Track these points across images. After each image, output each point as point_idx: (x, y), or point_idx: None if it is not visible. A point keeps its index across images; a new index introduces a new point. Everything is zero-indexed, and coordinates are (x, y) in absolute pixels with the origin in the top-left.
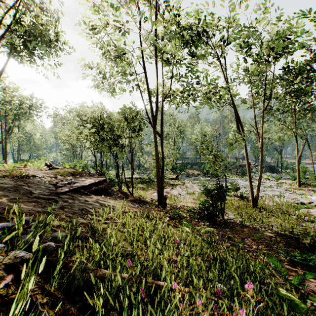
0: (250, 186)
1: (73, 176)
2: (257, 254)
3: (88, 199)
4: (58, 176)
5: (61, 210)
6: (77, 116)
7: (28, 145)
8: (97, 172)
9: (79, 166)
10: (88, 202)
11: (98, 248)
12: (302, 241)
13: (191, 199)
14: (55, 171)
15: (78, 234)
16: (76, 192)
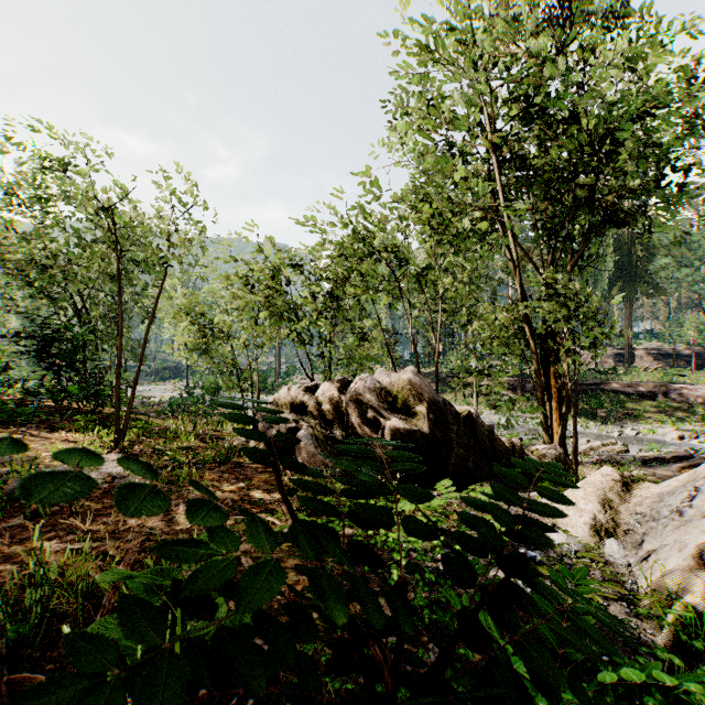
0: None
1: None
2: None
3: None
4: None
5: None
6: None
7: None
8: None
9: None
10: None
11: None
12: None
13: None
14: None
15: None
16: None
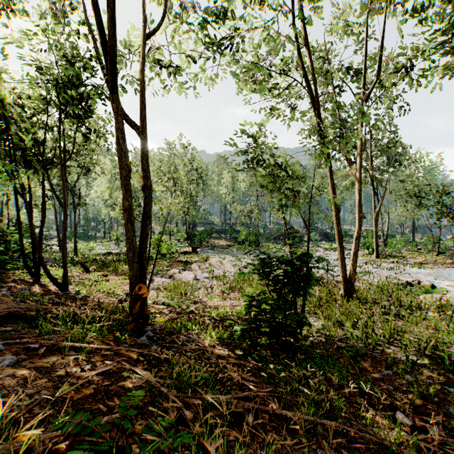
0: (339, 255)
1: None
2: None
3: None
4: None
5: None
6: None
7: None
8: None
9: None
10: None
11: None
12: None
13: (221, 289)
14: None
15: None
16: None
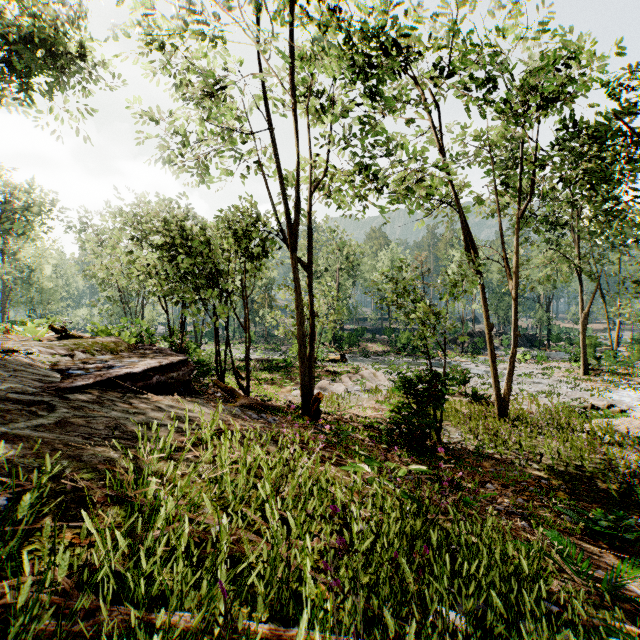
0: (493, 373)
1: (113, 354)
2: (516, 517)
3: (139, 402)
4: (76, 352)
5: (59, 429)
6: (127, 225)
7: (26, 291)
8: (171, 346)
9: (132, 333)
10: (136, 410)
11: (108, 541)
12: (604, 486)
13: (373, 402)
14: (71, 343)
15: (21, 507)
16: (113, 387)
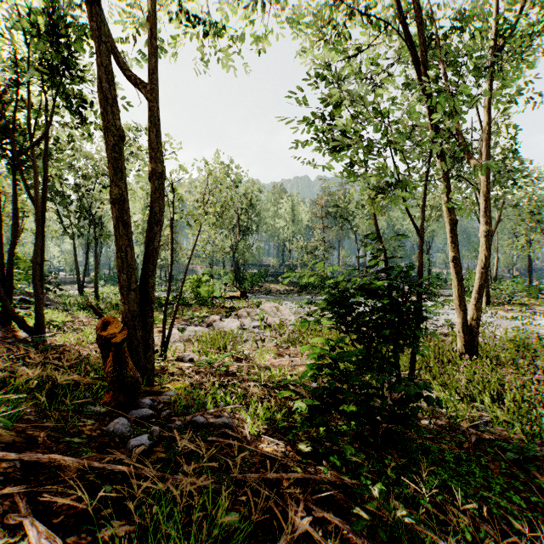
0: (456, 291)
1: None
2: None
3: None
4: None
5: None
6: None
7: None
8: None
9: None
10: None
11: None
12: None
13: (276, 342)
14: None
15: None
16: None
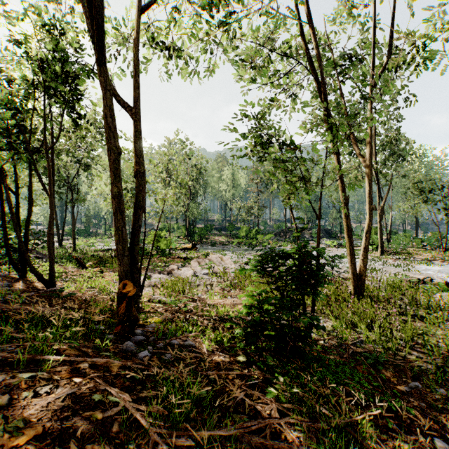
0: (349, 250)
1: None
2: None
3: None
4: None
5: None
6: None
7: None
8: None
9: None
10: None
11: None
12: None
13: (221, 286)
14: None
15: None
16: None
